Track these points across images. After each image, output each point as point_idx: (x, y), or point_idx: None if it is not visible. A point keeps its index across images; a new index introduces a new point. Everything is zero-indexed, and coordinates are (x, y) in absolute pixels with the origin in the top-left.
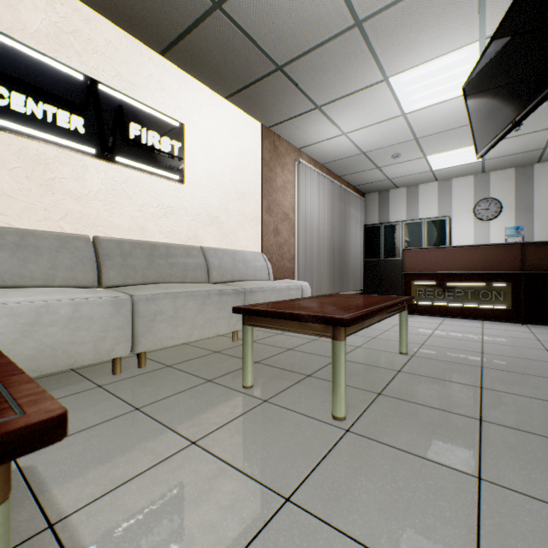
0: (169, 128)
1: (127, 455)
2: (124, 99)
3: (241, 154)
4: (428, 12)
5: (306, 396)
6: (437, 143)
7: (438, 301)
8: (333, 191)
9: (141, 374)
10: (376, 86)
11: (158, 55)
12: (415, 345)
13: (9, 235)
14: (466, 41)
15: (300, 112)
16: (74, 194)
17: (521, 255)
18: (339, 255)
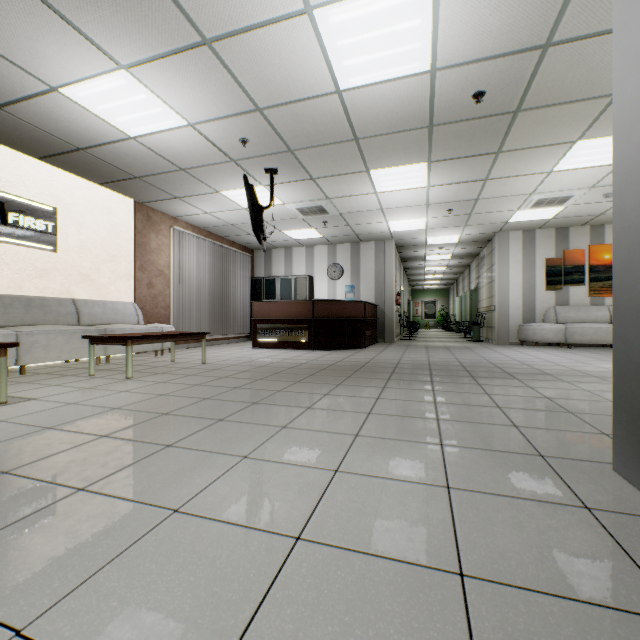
0: (44, 213)
1: (23, 388)
2: (5, 196)
3: (114, 226)
4: (223, 172)
5: (122, 375)
6: (283, 225)
7: (273, 338)
8: (213, 250)
9: (24, 376)
10: (214, 194)
11: (34, 159)
12: (220, 360)
13: None
14: (255, 185)
15: (165, 198)
16: None
17: (313, 308)
18: (220, 304)
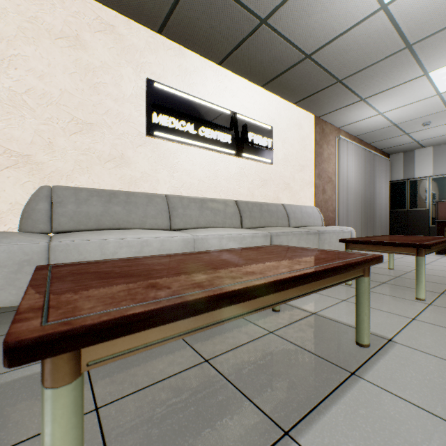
0: (265, 131)
1: (315, 300)
2: (246, 119)
3: (302, 139)
4: None
5: (390, 290)
6: None
7: None
8: (364, 156)
9: None
10: (416, 79)
11: (259, 87)
12: None
13: (207, 201)
14: None
15: (347, 104)
16: (225, 177)
17: None
18: (369, 207)
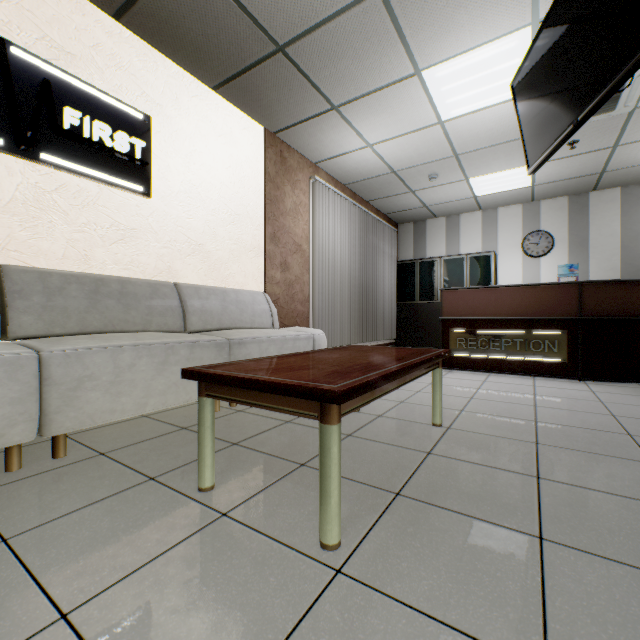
0: (128, 121)
1: None
2: (54, 73)
3: (237, 164)
4: None
5: (289, 502)
6: (481, 162)
7: (482, 353)
8: (358, 218)
9: (51, 470)
10: (406, 81)
11: (112, 18)
12: (453, 412)
13: None
14: (515, 24)
15: (313, 114)
16: None
17: (579, 297)
18: (366, 297)
